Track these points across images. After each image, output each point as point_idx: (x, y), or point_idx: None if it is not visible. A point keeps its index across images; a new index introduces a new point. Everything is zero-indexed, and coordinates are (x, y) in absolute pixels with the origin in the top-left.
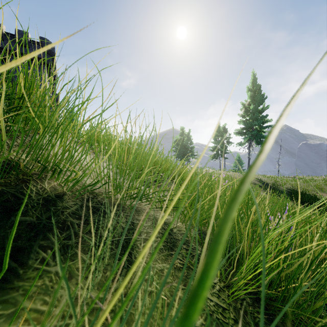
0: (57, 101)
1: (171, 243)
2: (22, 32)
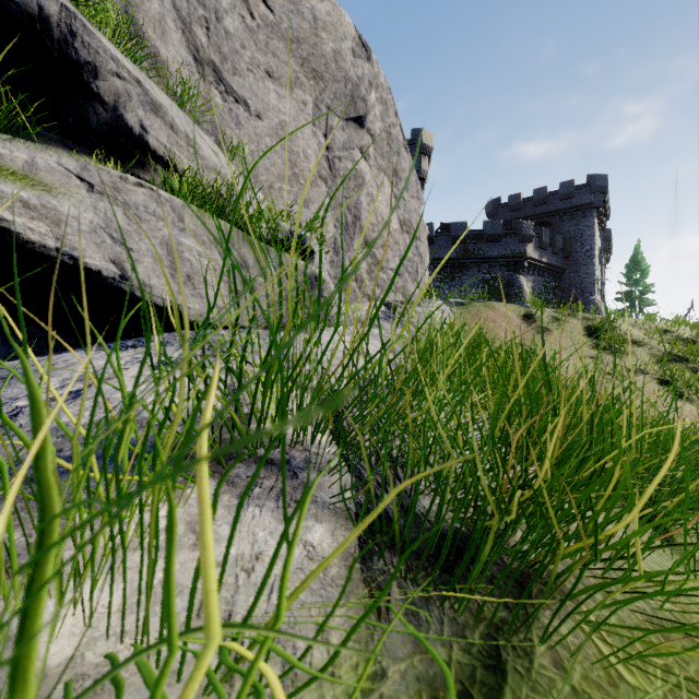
0: (607, 241)
1: (653, 349)
2: (566, 183)
